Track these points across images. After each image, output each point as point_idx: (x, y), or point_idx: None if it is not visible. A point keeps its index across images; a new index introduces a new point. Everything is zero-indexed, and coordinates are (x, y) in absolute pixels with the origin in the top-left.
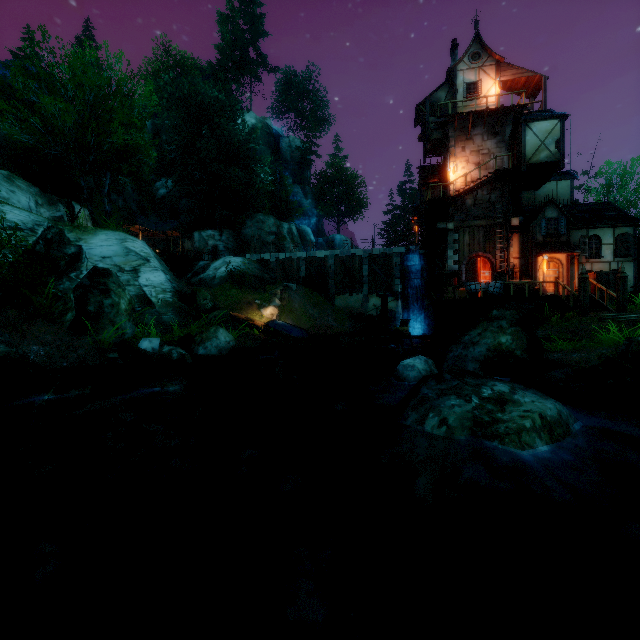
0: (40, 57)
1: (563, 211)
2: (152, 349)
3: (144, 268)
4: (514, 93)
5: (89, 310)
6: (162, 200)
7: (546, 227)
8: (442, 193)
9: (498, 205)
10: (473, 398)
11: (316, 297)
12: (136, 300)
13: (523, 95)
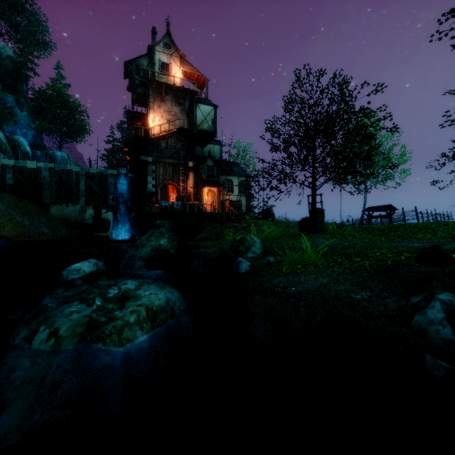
0: None
1: (216, 163)
2: None
3: None
4: (190, 81)
5: None
6: None
7: (207, 171)
8: (145, 134)
9: (181, 151)
10: (97, 300)
11: (27, 205)
12: None
13: (195, 85)
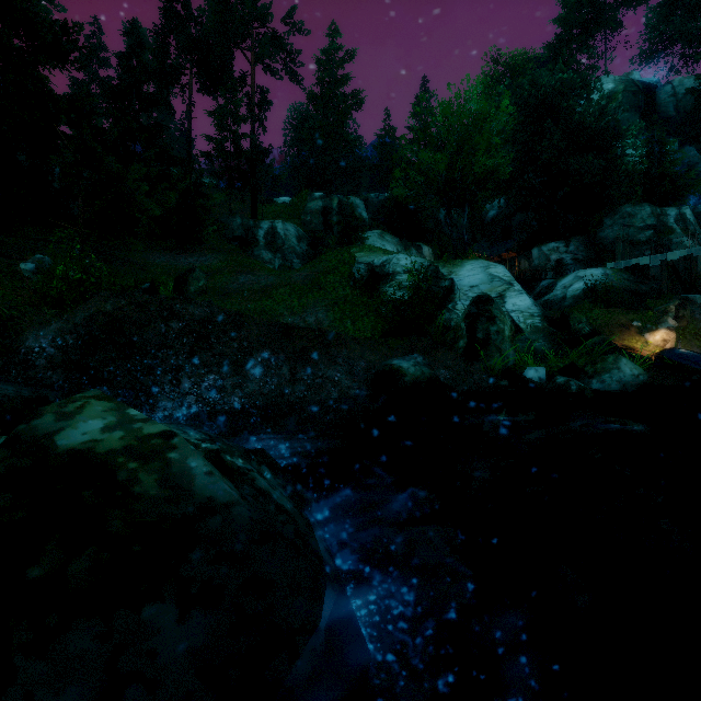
0: (394, 129)
1: None
2: (538, 379)
3: (509, 293)
4: None
5: (478, 337)
6: (491, 223)
7: None
8: None
9: None
10: None
11: None
12: None
13: None
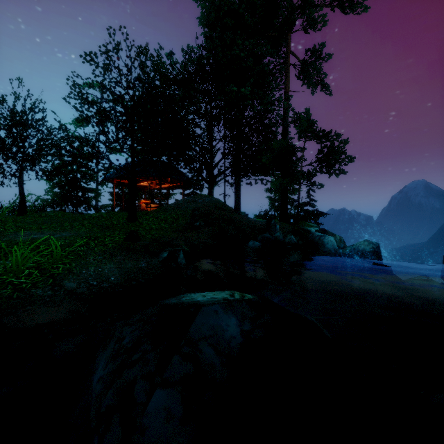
0: None
1: None
2: None
3: None
4: None
5: None
6: None
7: None
8: None
9: None
10: None
11: None
12: None
13: None
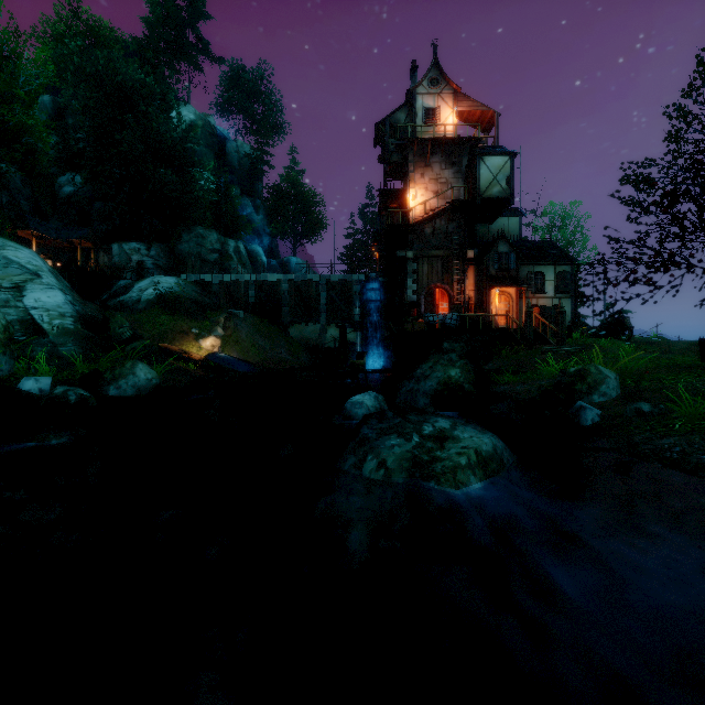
0: None
1: (513, 246)
2: (39, 390)
3: (32, 285)
4: (470, 125)
5: None
6: (68, 200)
7: (498, 261)
8: (402, 219)
9: (455, 236)
10: (414, 436)
11: (267, 326)
12: (19, 326)
13: (478, 128)
